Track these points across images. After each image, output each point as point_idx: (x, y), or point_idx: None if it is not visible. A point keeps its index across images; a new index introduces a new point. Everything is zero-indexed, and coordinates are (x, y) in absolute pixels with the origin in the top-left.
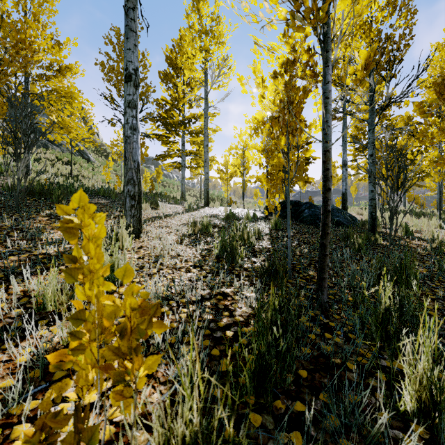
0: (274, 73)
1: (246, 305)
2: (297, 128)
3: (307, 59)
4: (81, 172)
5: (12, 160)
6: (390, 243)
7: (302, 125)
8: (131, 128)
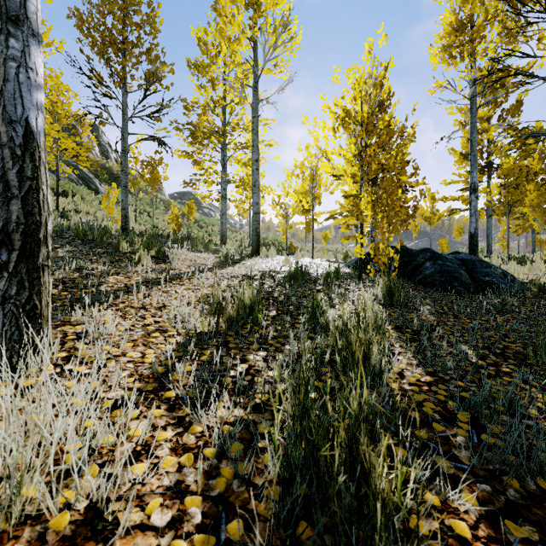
0: None
1: None
2: None
3: None
4: (78, 207)
5: None
6: None
7: None
8: None
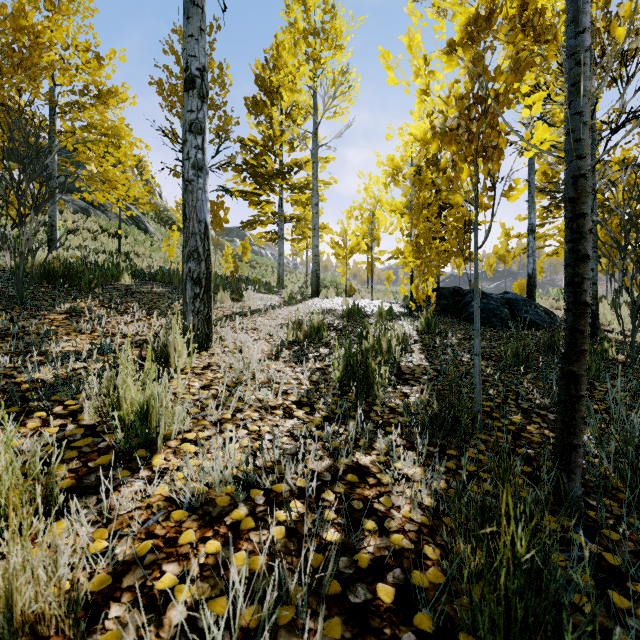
0: (450, 44)
1: (412, 506)
2: (493, 146)
3: (518, 9)
4: (134, 248)
5: (9, 224)
6: (632, 357)
7: (501, 141)
8: (193, 166)
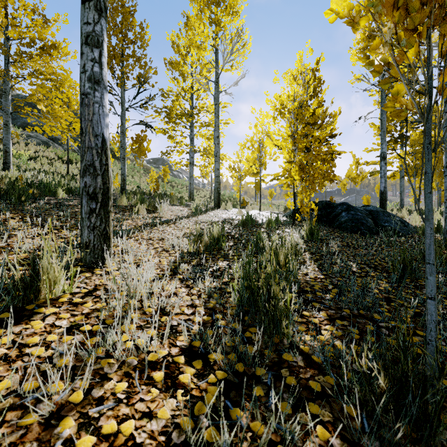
0: None
1: None
2: None
3: None
4: None
5: None
6: None
7: None
8: (90, 79)
